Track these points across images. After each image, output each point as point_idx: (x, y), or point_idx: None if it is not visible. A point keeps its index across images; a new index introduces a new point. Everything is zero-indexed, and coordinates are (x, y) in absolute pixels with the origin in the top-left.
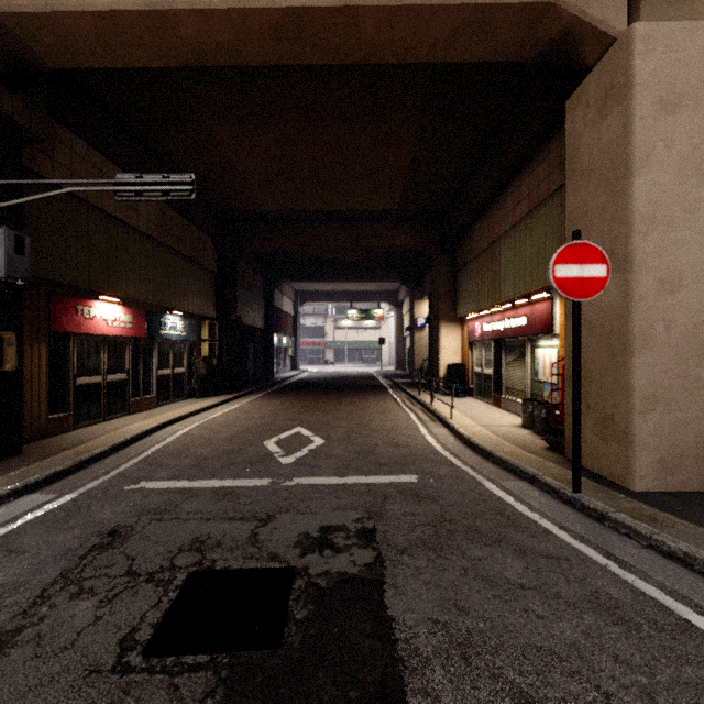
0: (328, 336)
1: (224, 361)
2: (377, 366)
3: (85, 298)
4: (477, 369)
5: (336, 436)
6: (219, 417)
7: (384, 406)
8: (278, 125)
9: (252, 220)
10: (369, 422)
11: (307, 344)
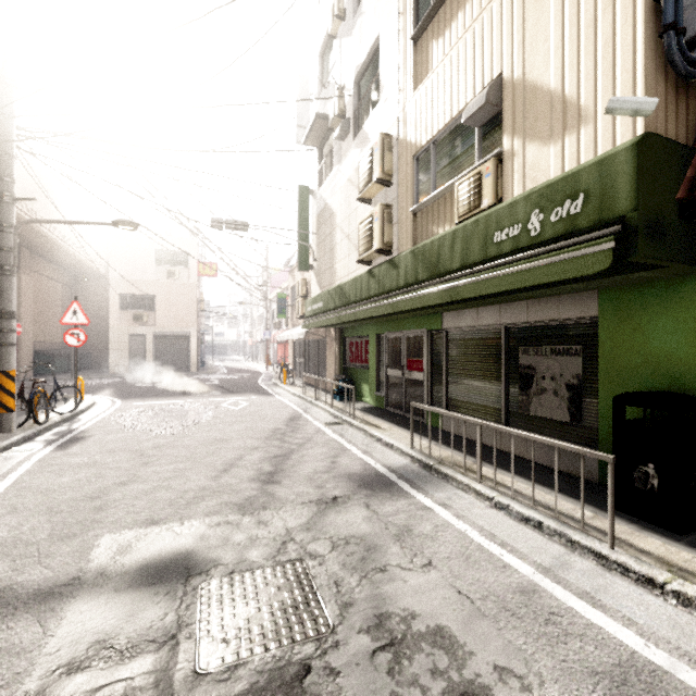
0: None
1: None
2: None
3: None
4: None
5: None
6: None
7: None
8: None
9: None
10: None
11: None
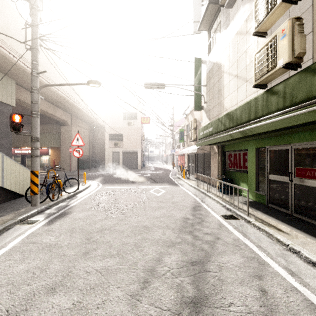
0: None
1: None
2: None
3: None
4: None
5: None
6: None
7: None
8: None
9: None
10: None
11: None
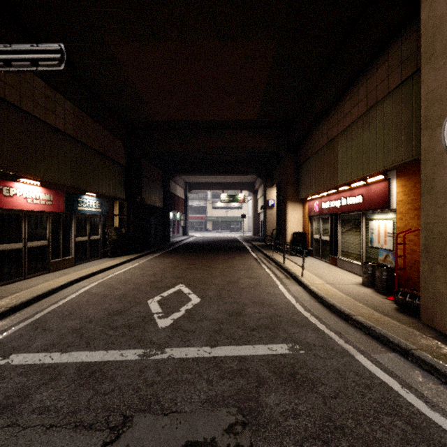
0: (207, 212)
1: (131, 230)
2: (240, 233)
3: (4, 179)
4: (316, 236)
5: (210, 293)
6: (120, 274)
7: (247, 264)
8: (165, 43)
9: (151, 128)
10: (237, 279)
11: (194, 218)
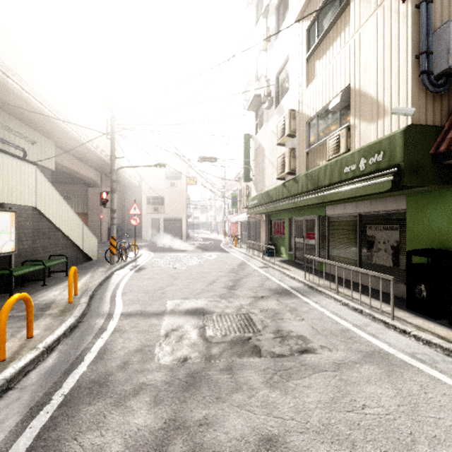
0: None
1: None
2: None
3: None
4: None
5: None
6: None
7: None
8: None
9: None
10: None
11: None
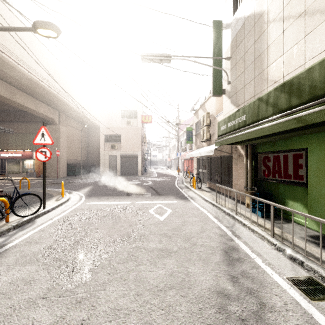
0: None
1: None
2: None
3: None
4: None
5: None
6: None
7: None
8: None
9: None
10: None
11: None
